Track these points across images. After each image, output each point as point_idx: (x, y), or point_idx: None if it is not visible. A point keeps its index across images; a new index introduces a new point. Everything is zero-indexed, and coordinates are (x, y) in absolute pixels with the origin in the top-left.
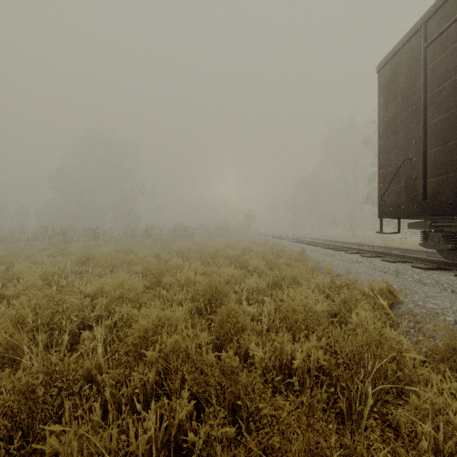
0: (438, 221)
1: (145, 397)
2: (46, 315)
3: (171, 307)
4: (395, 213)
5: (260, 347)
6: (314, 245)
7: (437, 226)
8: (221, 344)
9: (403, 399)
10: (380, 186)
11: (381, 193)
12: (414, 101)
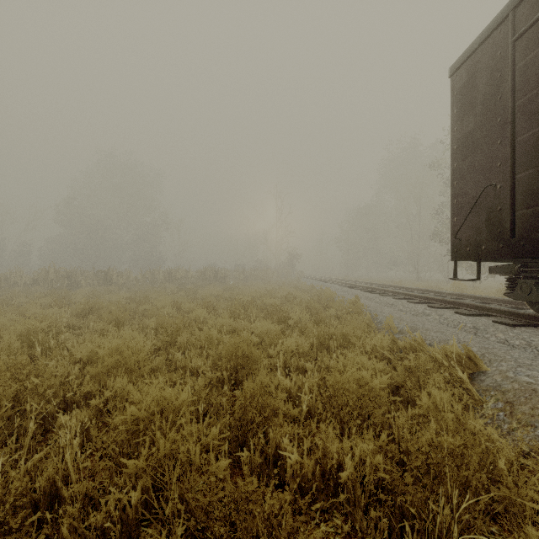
0: (528, 264)
1: (125, 526)
2: (10, 394)
3: (182, 378)
4: (473, 255)
5: (295, 445)
6: (370, 291)
7: (528, 271)
8: (243, 436)
9: (496, 523)
10: (453, 219)
11: (455, 228)
12: (499, 110)
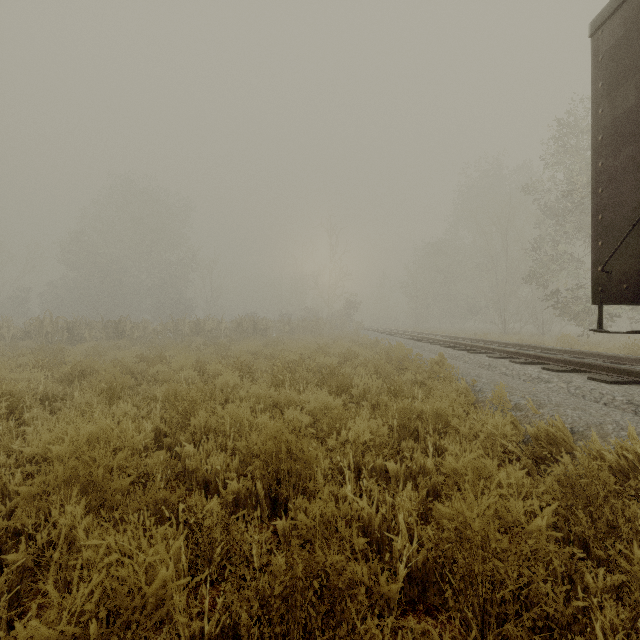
0: None
1: None
2: None
3: (187, 498)
4: (634, 295)
5: None
6: (453, 347)
7: None
8: None
9: None
10: (597, 244)
11: (600, 257)
12: None
